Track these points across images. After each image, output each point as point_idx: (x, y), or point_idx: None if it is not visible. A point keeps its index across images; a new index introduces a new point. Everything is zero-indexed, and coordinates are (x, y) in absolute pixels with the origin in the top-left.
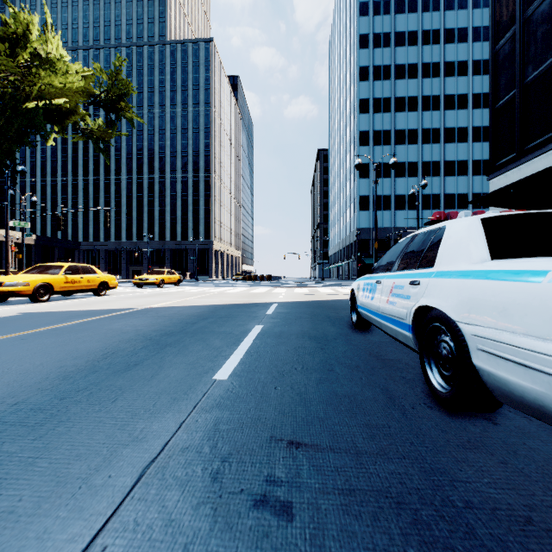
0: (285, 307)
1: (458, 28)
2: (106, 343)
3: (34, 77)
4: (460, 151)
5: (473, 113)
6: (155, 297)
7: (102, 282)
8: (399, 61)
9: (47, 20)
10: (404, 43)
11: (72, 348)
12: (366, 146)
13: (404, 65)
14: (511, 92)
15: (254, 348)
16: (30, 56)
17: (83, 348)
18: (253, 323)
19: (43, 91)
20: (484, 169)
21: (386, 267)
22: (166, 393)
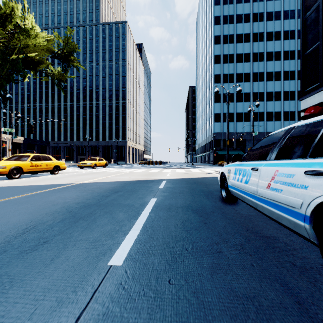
0: (172, 183)
1: (275, 11)
2: (34, 216)
3: (16, 39)
4: (276, 86)
5: (284, 63)
6: (88, 175)
7: (55, 166)
8: (239, 32)
9: (25, 5)
10: (242, 21)
11: (5, 220)
12: (219, 83)
13: (241, 34)
14: (316, 44)
15: (149, 221)
16: (14, 27)
17: (13, 220)
18: (149, 196)
19: (22, 48)
20: (290, 96)
21: (260, 156)
22: (53, 290)
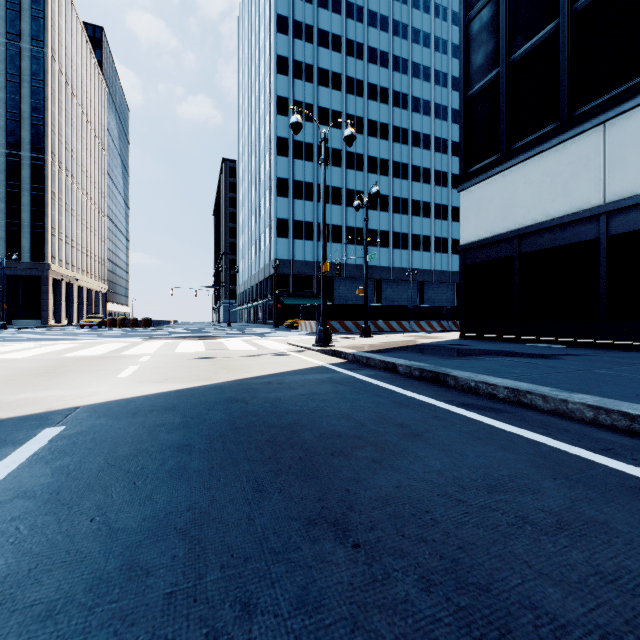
0: (67, 468)
1: (380, 50)
2: None
3: None
4: (382, 184)
5: (394, 146)
6: None
7: None
8: (323, 65)
9: None
10: (328, 45)
11: None
12: (286, 157)
13: (327, 70)
14: (492, 73)
15: None
16: None
17: None
18: None
19: None
20: (403, 208)
21: None
22: None
